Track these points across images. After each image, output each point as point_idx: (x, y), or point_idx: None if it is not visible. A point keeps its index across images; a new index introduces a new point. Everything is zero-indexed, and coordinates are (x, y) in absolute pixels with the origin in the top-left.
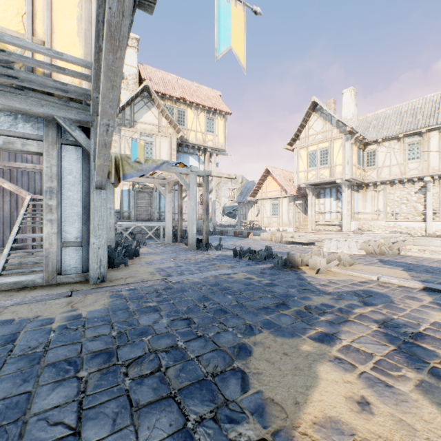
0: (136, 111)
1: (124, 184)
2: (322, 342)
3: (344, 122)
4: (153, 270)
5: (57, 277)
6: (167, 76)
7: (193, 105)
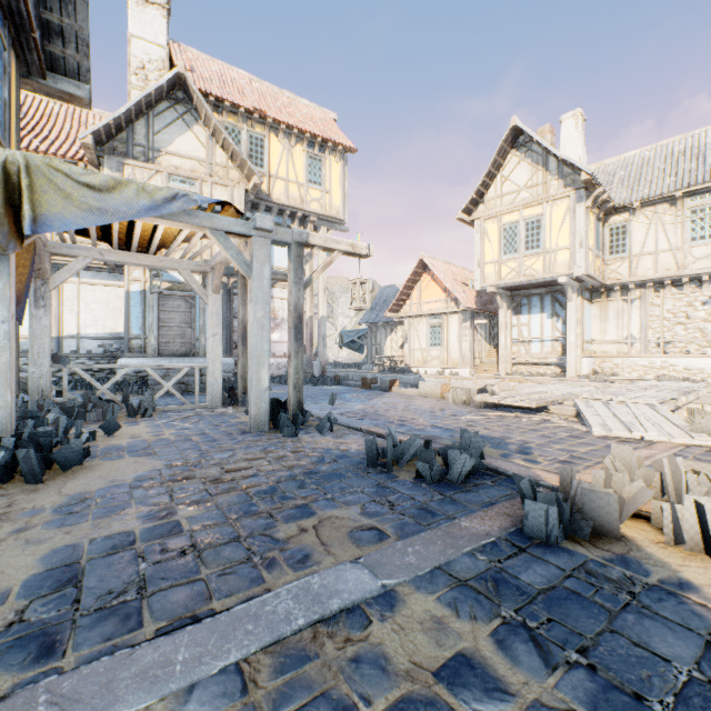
0: (158, 130)
1: (132, 279)
2: None
3: (577, 163)
4: (21, 575)
5: None
6: (229, 71)
7: (280, 127)
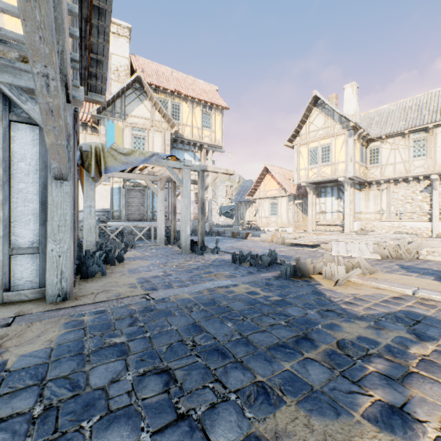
0: (127, 104)
1: (114, 181)
2: (391, 430)
3: (348, 117)
4: (135, 281)
5: (3, 294)
6: (161, 68)
7: (188, 98)
